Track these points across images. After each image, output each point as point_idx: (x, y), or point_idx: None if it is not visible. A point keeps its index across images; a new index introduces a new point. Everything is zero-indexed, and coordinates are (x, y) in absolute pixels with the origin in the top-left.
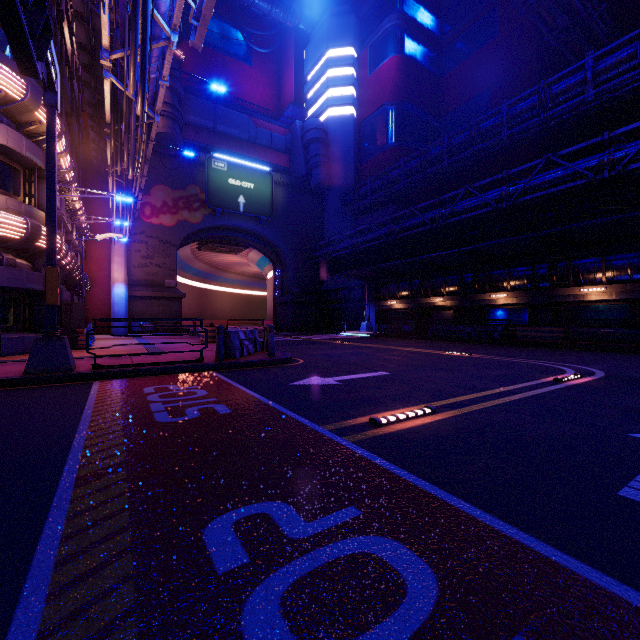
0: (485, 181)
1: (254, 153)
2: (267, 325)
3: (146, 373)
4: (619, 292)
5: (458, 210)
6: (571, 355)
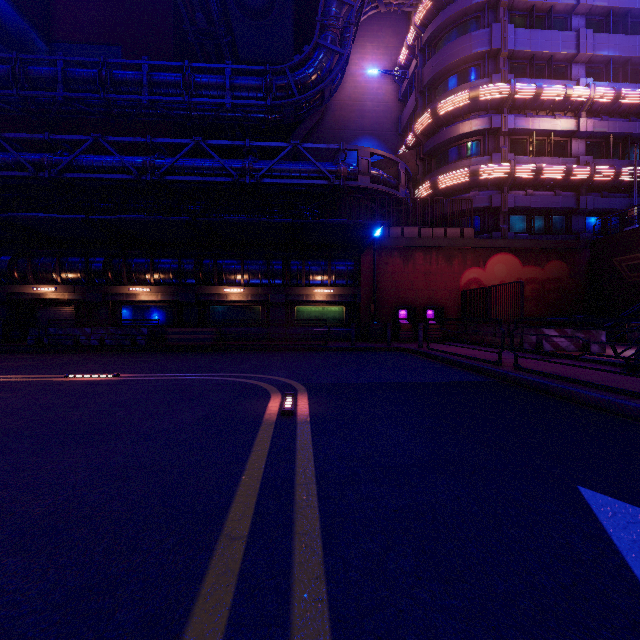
0: (124, 139)
1: None
2: None
3: None
4: (254, 294)
5: (83, 164)
6: (235, 359)
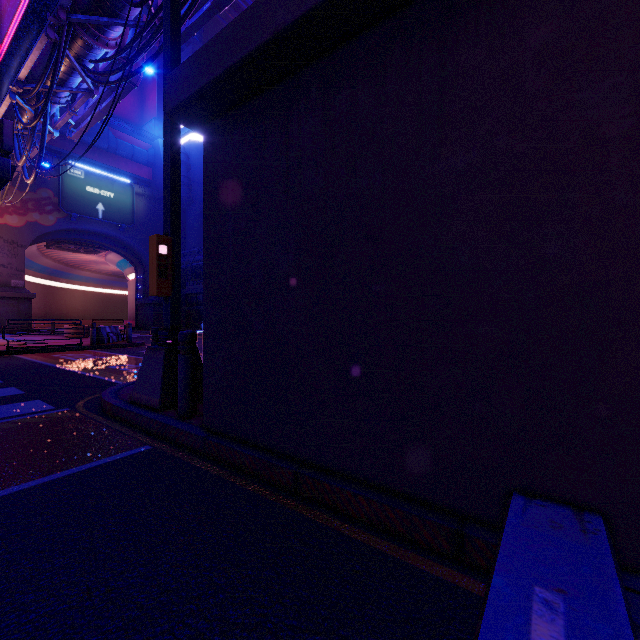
0: None
1: (114, 162)
2: (127, 323)
3: (45, 351)
4: None
5: None
6: None
